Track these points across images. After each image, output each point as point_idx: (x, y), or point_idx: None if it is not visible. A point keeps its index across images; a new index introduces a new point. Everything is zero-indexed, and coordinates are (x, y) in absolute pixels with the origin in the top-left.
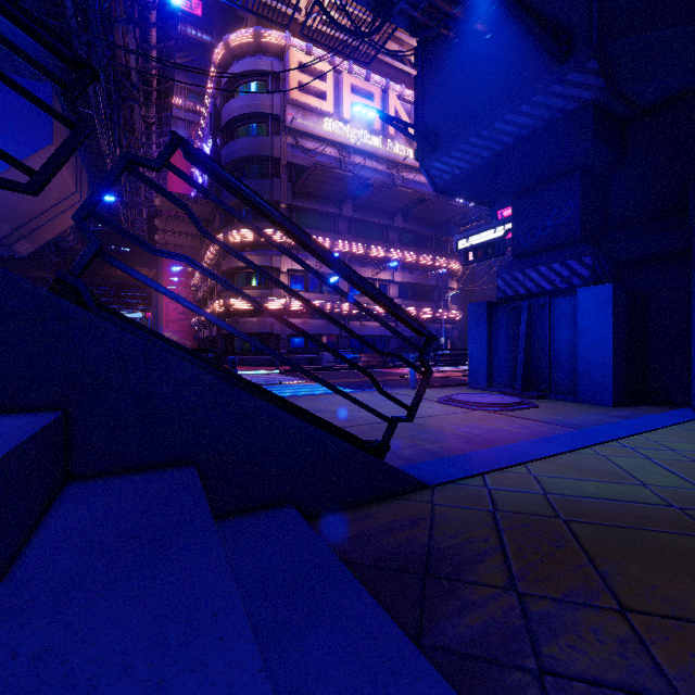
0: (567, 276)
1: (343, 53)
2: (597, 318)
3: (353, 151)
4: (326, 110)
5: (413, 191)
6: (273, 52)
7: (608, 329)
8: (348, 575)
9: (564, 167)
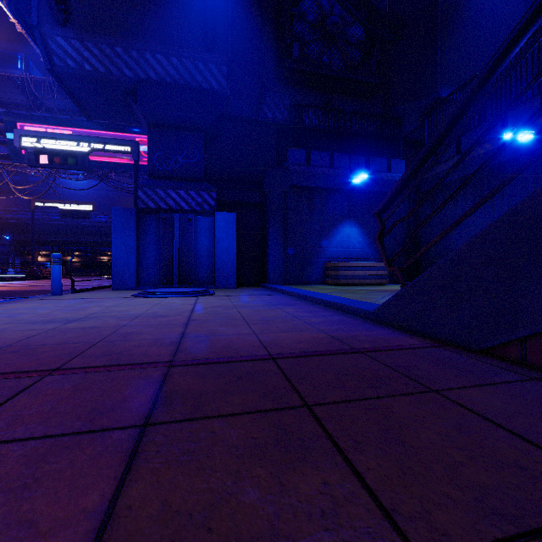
0: (200, 202)
1: None
2: (228, 233)
3: None
4: None
5: None
6: None
7: (234, 240)
8: None
9: (195, 124)
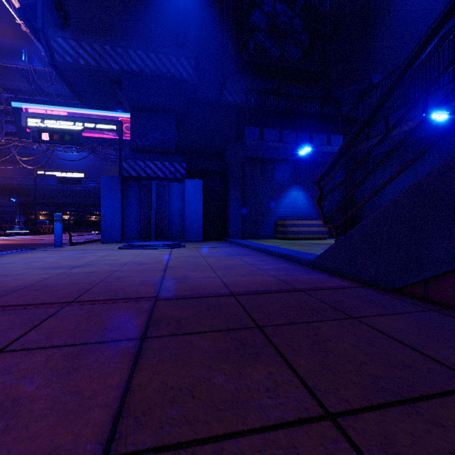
0: (173, 171)
1: None
2: (196, 196)
3: None
4: None
5: None
6: None
7: (201, 202)
8: None
9: (168, 107)
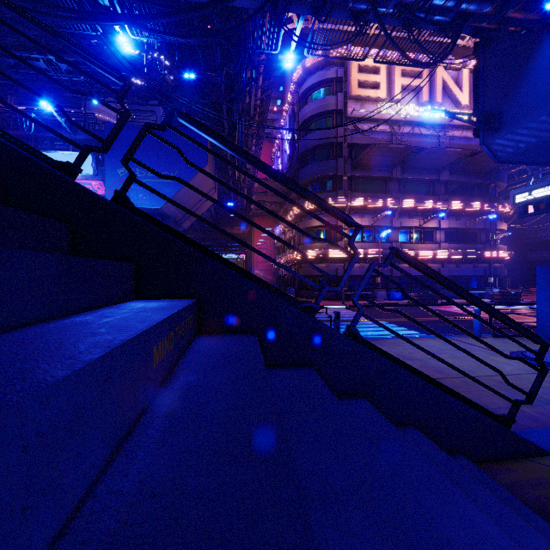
0: None
1: (407, 64)
2: None
3: (402, 124)
4: (380, 96)
5: (461, 150)
6: (337, 62)
7: None
8: (534, 514)
9: None
